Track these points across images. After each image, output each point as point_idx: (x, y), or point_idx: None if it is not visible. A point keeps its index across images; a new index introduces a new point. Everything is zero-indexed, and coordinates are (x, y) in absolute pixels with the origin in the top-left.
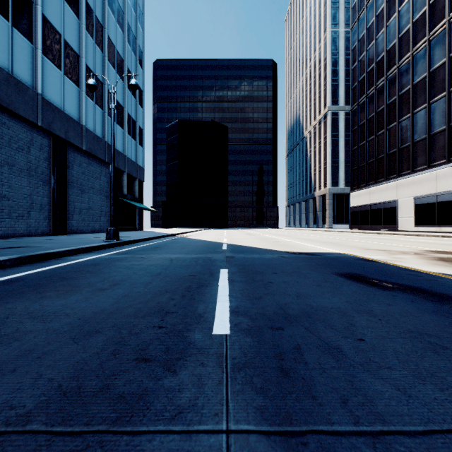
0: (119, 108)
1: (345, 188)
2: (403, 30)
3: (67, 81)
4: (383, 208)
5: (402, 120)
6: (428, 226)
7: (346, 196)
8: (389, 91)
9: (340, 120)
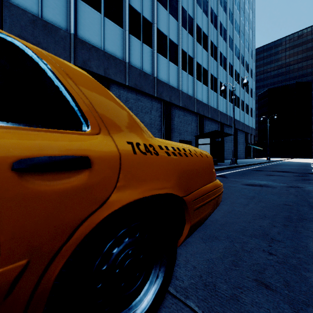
0: (247, 107)
1: None
2: None
3: (237, 109)
4: None
5: None
6: None
7: None
8: None
9: None
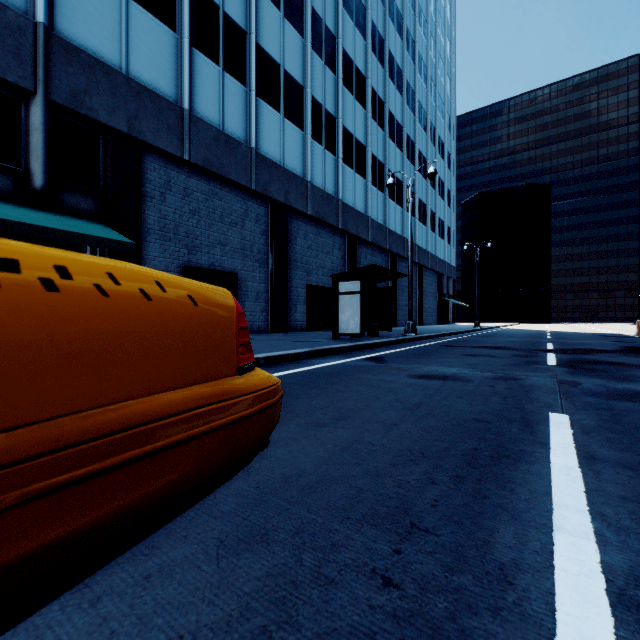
0: (442, 224)
1: None
2: None
3: (423, 227)
4: None
5: None
6: None
7: None
8: None
9: None
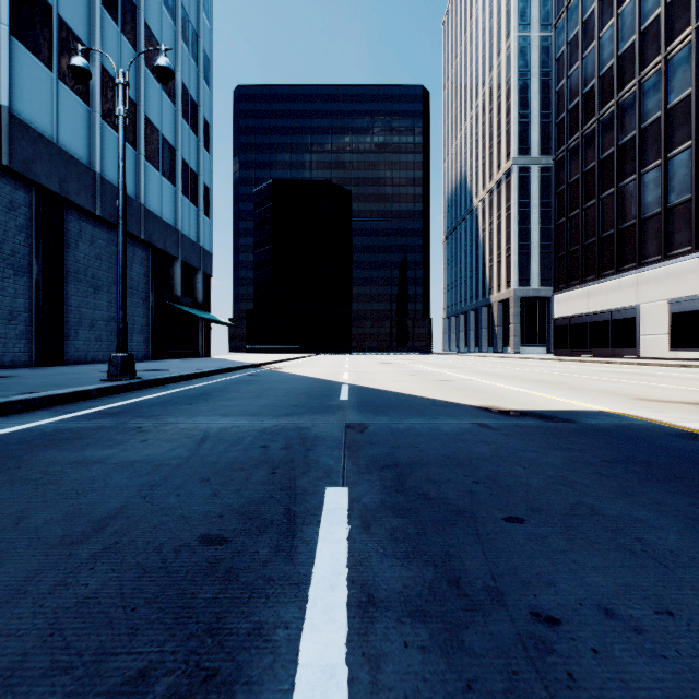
0: (167, 149)
1: (541, 288)
2: (649, 19)
3: (64, 91)
4: (611, 320)
5: (646, 171)
6: (695, 350)
7: (542, 302)
8: (623, 123)
9: (532, 179)
